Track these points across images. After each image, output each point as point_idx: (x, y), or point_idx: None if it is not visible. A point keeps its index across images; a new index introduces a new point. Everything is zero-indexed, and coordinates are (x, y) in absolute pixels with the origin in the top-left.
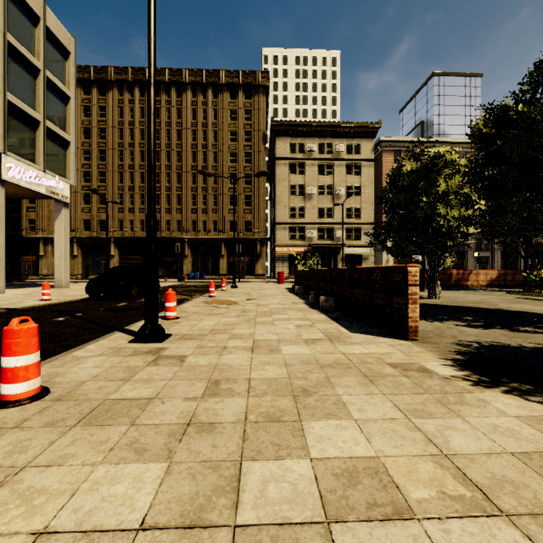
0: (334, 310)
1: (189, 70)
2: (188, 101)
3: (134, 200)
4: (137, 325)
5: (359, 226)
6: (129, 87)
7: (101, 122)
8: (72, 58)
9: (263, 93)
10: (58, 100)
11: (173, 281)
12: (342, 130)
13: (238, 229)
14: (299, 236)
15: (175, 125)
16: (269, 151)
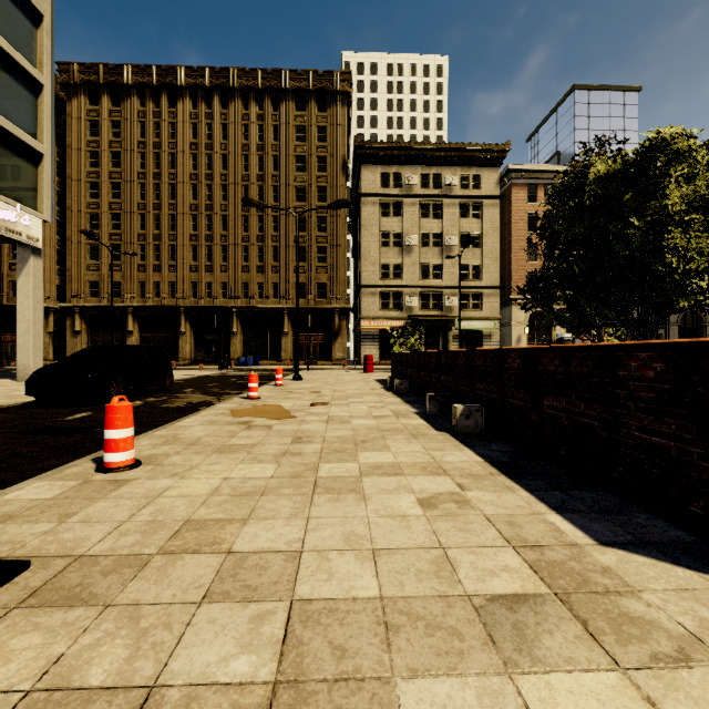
0: (484, 434)
1: (239, 70)
2: (238, 114)
3: (161, 254)
4: (0, 497)
5: (478, 290)
6: (154, 95)
7: (114, 144)
8: (47, 24)
9: (343, 103)
10: (23, 88)
11: (214, 368)
12: (455, 154)
13: (308, 295)
14: (395, 304)
15: (218, 149)
16: (351, 187)
